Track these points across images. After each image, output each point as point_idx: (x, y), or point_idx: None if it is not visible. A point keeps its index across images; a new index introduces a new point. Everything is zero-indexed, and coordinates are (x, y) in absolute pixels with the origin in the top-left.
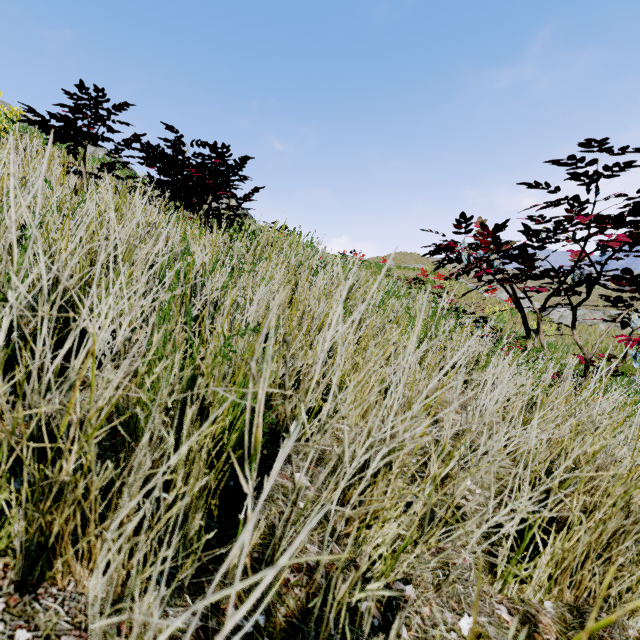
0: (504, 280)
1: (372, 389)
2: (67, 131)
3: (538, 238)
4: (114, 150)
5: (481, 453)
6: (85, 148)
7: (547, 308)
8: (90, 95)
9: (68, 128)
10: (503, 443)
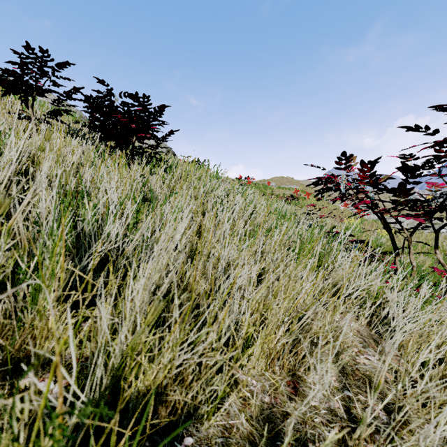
0: (382, 210)
1: (279, 340)
2: (17, 84)
3: (414, 174)
4: (57, 100)
5: (414, 440)
6: (33, 98)
7: (409, 229)
8: (36, 55)
9: (17, 81)
10: (444, 433)
